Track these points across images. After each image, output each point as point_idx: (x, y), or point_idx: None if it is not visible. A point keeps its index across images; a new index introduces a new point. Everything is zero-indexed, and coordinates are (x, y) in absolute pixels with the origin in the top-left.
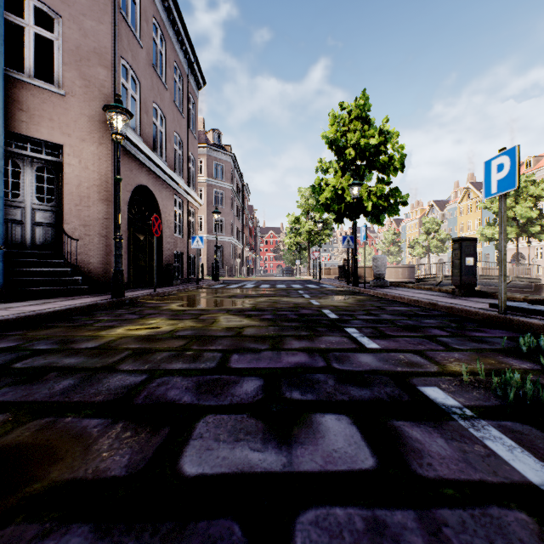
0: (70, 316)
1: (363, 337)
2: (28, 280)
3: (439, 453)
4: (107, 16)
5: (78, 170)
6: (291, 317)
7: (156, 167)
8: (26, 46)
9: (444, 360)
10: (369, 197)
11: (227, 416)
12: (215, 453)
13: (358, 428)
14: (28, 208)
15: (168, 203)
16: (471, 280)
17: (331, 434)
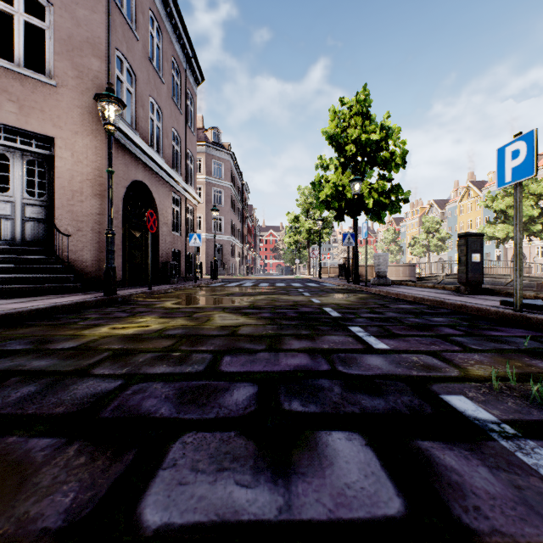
0: (56, 314)
1: (369, 336)
2: (17, 277)
3: (485, 490)
4: (101, 5)
5: (70, 164)
6: (290, 315)
7: (153, 162)
8: (16, 34)
9: (465, 363)
10: (370, 194)
11: (210, 435)
12: (189, 490)
13: (375, 452)
14: (18, 203)
15: (165, 200)
16: (477, 277)
17: (341, 461)
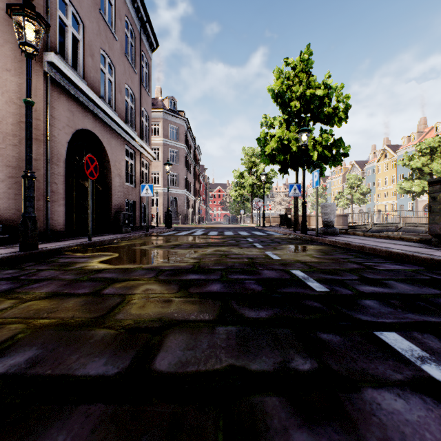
0: None
1: None
2: None
3: None
4: None
5: (0, 103)
6: (251, 289)
7: (103, 113)
8: None
9: None
10: (314, 147)
11: None
12: None
13: None
14: None
15: (118, 152)
16: None
17: None
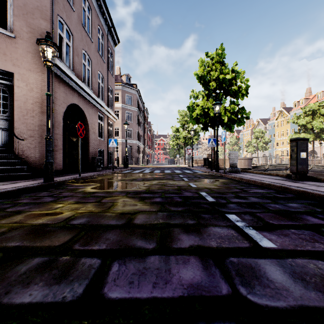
0: None
1: (248, 227)
2: None
3: None
4: None
5: (25, 91)
6: (176, 200)
7: (85, 92)
8: None
9: None
10: (225, 113)
11: None
12: None
13: None
14: None
15: (93, 117)
16: (304, 168)
17: None
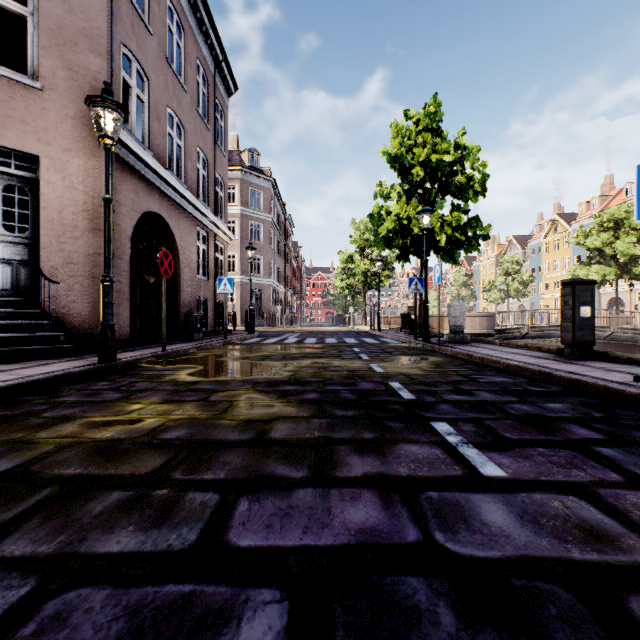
0: (21, 395)
1: (466, 444)
2: None
3: None
4: None
5: (61, 190)
6: (345, 397)
7: (172, 189)
8: None
9: None
10: (442, 229)
11: None
12: None
13: None
14: None
15: (188, 236)
16: (587, 336)
17: None
